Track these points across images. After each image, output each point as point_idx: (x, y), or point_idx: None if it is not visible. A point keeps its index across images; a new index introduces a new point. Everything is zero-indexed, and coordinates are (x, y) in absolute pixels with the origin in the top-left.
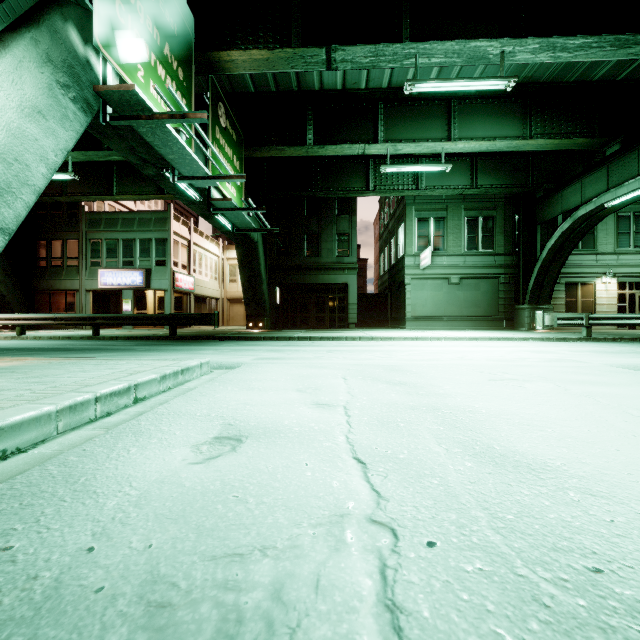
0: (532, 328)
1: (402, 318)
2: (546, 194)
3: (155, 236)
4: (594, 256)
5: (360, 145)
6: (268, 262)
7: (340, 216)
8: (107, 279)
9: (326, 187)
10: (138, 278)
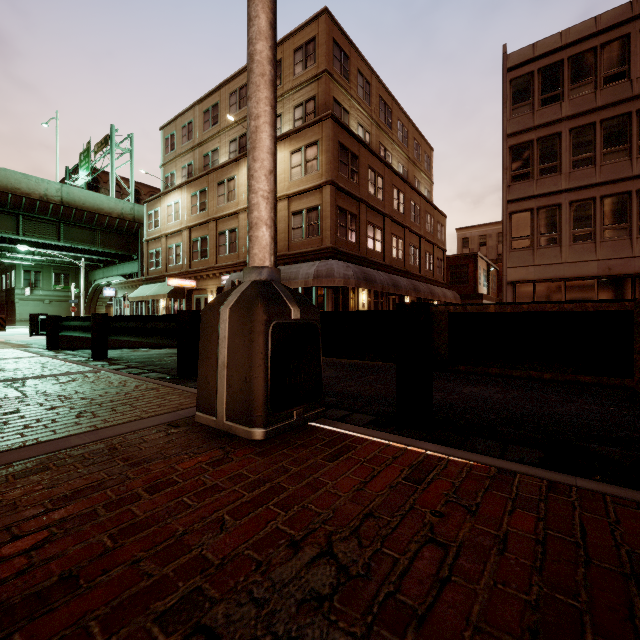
0: None
1: (14, 320)
2: (91, 270)
3: None
4: None
5: None
6: None
7: None
8: None
9: None
10: None
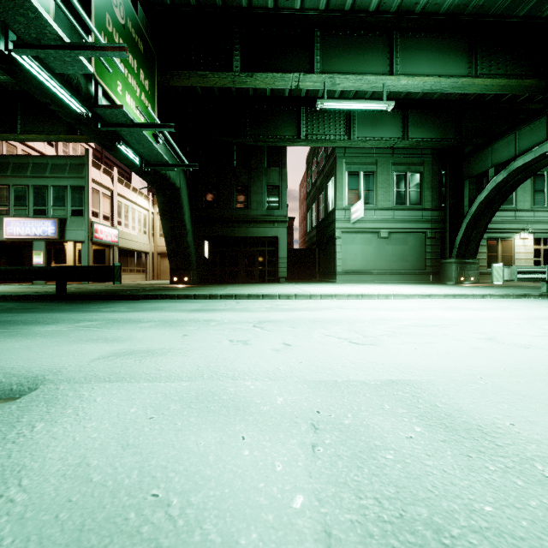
0: (459, 282)
1: (332, 272)
2: (475, 149)
3: (71, 183)
4: (513, 213)
5: (294, 74)
6: (195, 214)
7: (270, 168)
8: (14, 229)
9: (256, 134)
10: (50, 228)
